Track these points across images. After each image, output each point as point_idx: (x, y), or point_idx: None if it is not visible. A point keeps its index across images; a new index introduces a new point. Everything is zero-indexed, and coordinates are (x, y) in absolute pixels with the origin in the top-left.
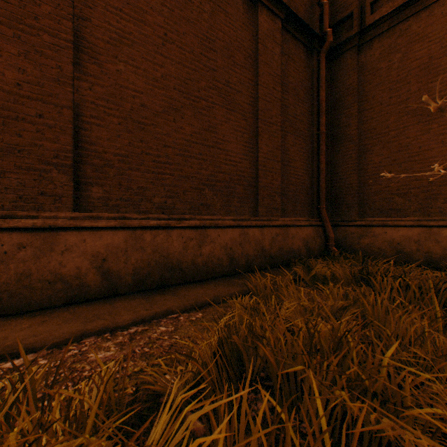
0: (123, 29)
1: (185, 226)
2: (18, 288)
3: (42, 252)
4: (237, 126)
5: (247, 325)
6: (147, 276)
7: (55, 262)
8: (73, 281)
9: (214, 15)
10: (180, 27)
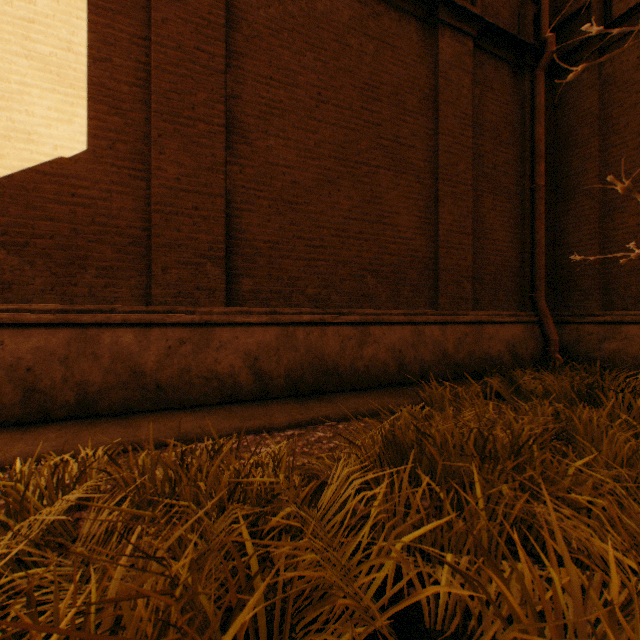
0: (274, 99)
1: (342, 322)
2: (180, 382)
3: (199, 348)
4: (409, 192)
5: (415, 431)
6: (299, 379)
7: (211, 359)
8: (227, 380)
9: (378, 55)
10: (336, 81)
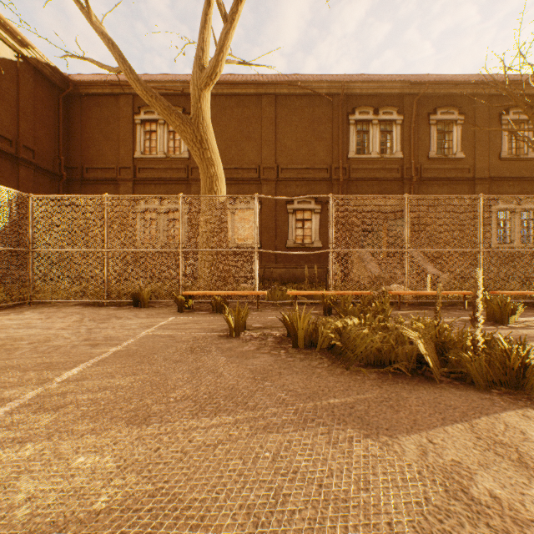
0: None
1: None
2: None
3: None
4: (7, 222)
5: None
6: None
7: None
8: None
9: None
10: None
